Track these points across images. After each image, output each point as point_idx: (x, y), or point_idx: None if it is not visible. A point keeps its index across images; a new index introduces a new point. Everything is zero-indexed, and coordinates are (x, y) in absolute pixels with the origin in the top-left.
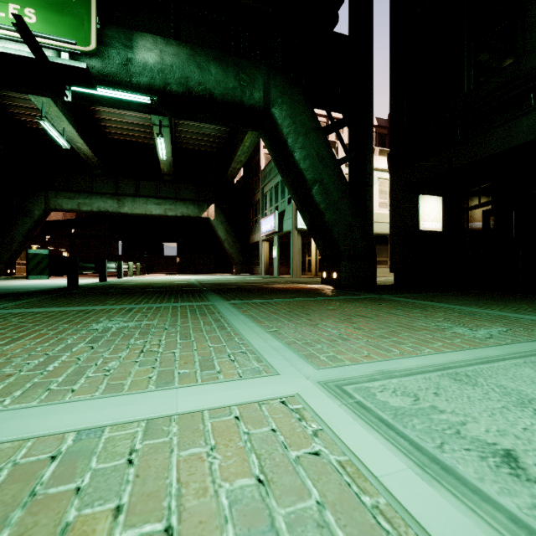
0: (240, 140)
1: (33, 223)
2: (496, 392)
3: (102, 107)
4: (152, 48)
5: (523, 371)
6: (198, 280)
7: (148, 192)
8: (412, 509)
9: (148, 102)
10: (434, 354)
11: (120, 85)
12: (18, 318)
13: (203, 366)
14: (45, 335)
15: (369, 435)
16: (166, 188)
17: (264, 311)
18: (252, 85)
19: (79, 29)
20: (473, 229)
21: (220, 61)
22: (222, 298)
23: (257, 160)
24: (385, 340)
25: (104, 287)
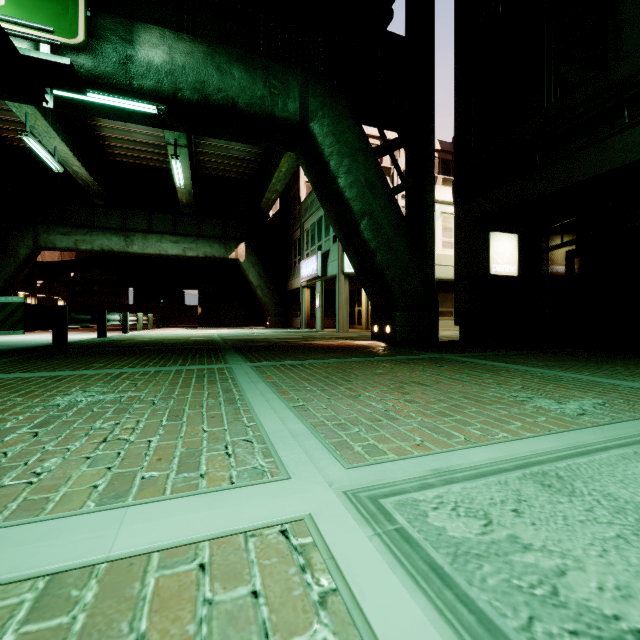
0: (276, 165)
1: (18, 264)
2: (603, 507)
3: (104, 122)
4: (159, 43)
5: (635, 468)
6: (222, 336)
7: (163, 227)
8: None
9: (155, 112)
10: (511, 441)
11: (117, 89)
12: None
13: (183, 465)
14: None
15: (412, 601)
16: (185, 222)
17: (292, 377)
18: (286, 93)
19: (62, 16)
20: (554, 273)
21: (246, 63)
22: (244, 359)
23: (297, 189)
24: (446, 419)
25: (99, 345)
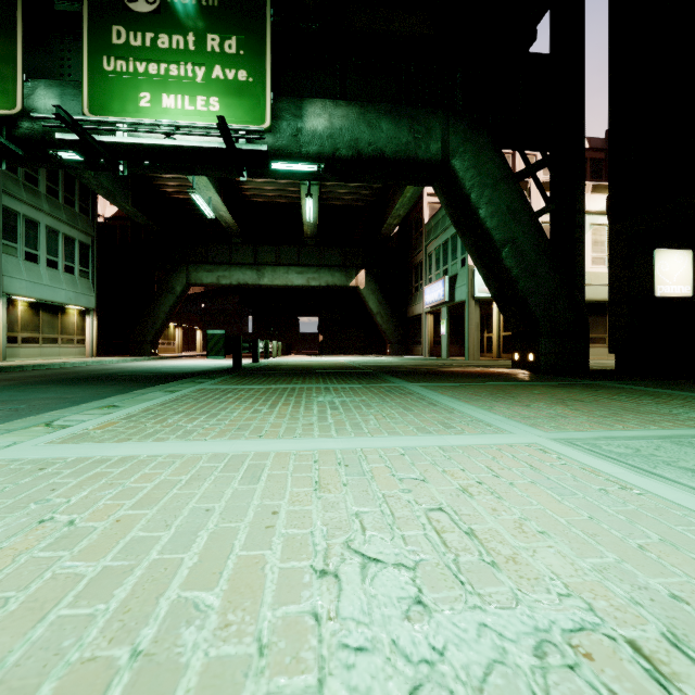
0: (398, 189)
1: (175, 299)
2: None
3: None
4: (321, 113)
5: None
6: (356, 362)
7: (289, 259)
8: (629, 482)
9: (315, 170)
10: (659, 430)
11: (289, 157)
12: (244, 392)
13: (446, 426)
14: (289, 404)
15: (599, 461)
16: (308, 253)
17: (463, 393)
18: (428, 136)
19: (255, 109)
20: None
21: (392, 115)
22: (405, 381)
23: (418, 211)
24: (607, 419)
25: (267, 368)
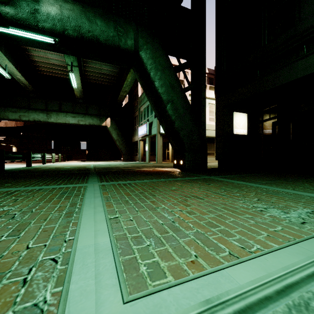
0: (125, 78)
1: None
2: None
3: (34, 53)
4: (54, 3)
5: None
6: (95, 165)
7: (67, 109)
8: None
9: (52, 42)
10: (265, 255)
11: (29, 27)
12: None
13: None
14: None
15: None
16: (79, 107)
17: (120, 193)
18: (126, 35)
19: None
20: (266, 133)
21: (104, 17)
22: (98, 180)
23: (136, 91)
24: (214, 230)
25: (22, 171)
